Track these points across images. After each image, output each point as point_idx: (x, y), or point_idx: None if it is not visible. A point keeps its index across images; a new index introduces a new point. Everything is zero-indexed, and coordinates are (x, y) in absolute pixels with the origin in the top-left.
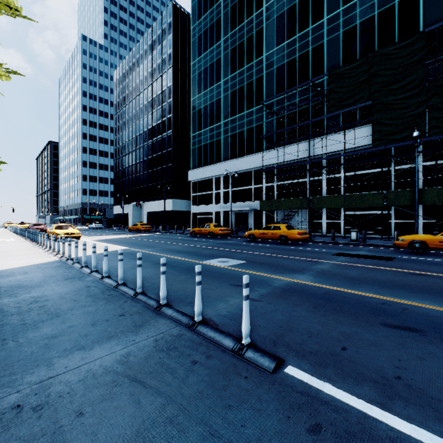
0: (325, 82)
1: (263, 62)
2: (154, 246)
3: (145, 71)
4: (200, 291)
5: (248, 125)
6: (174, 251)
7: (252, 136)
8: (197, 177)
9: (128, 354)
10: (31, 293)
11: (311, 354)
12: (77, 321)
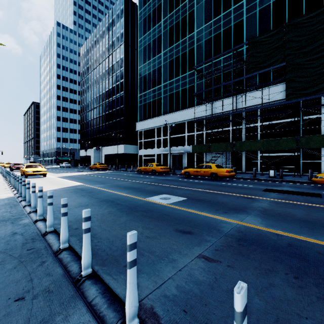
0: (244, 50)
1: (194, 37)
2: (106, 182)
3: (103, 47)
4: (135, 277)
5: (183, 86)
6: (121, 187)
7: (185, 95)
8: (143, 127)
9: None
10: None
11: None
12: None
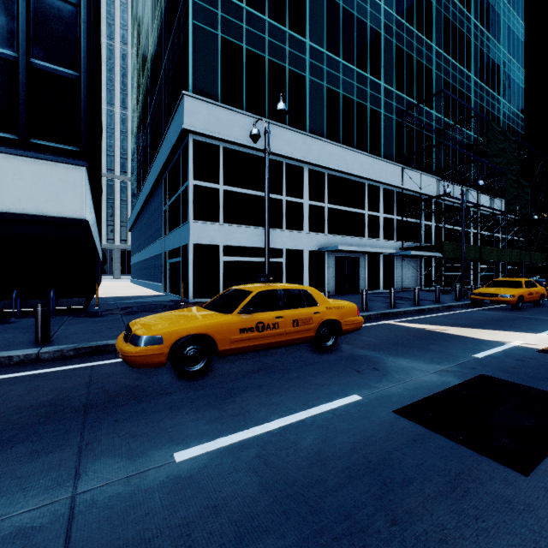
0: (434, 117)
1: (381, 13)
2: None
3: None
4: None
5: (361, 97)
6: None
7: (366, 122)
8: (232, 135)
9: None
10: None
11: None
12: None
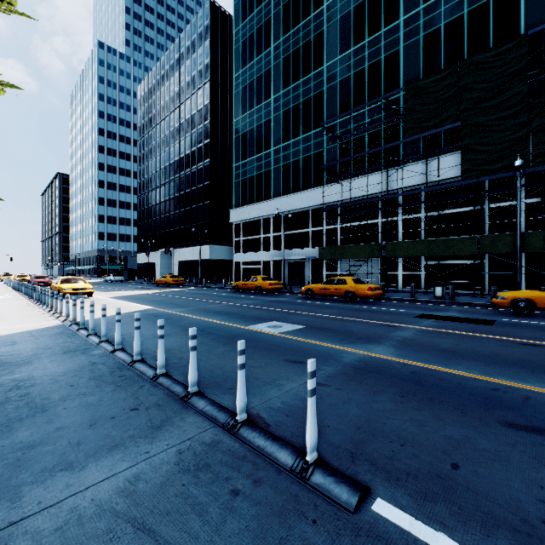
0: (401, 98)
1: (323, 74)
2: (186, 304)
3: (176, 86)
4: (244, 378)
5: (305, 153)
6: (212, 312)
7: (309, 167)
8: (241, 218)
9: (136, 477)
10: (14, 373)
11: (409, 477)
12: (70, 419)
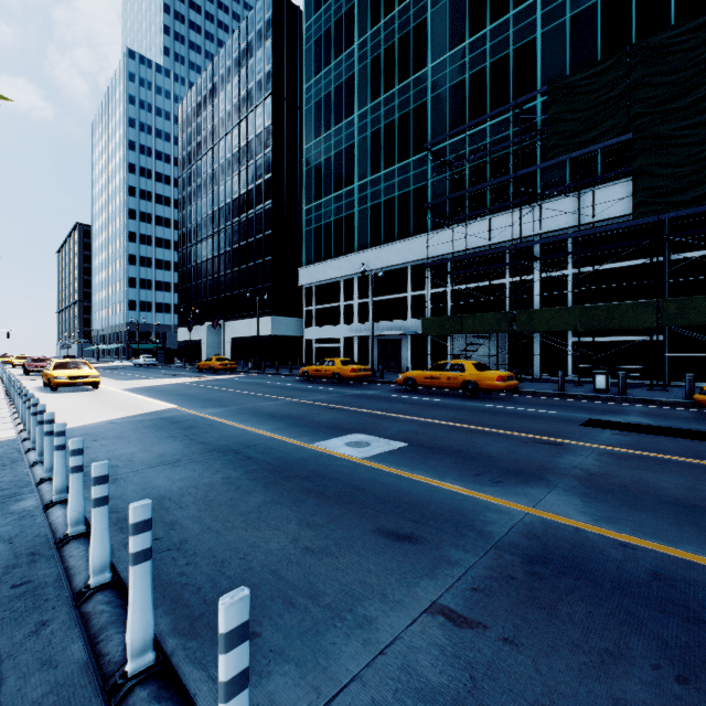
0: (539, 107)
1: (427, 78)
2: (228, 401)
3: (227, 103)
4: None
5: (402, 188)
6: (262, 415)
7: (408, 207)
8: (314, 279)
9: None
10: None
11: None
12: None
